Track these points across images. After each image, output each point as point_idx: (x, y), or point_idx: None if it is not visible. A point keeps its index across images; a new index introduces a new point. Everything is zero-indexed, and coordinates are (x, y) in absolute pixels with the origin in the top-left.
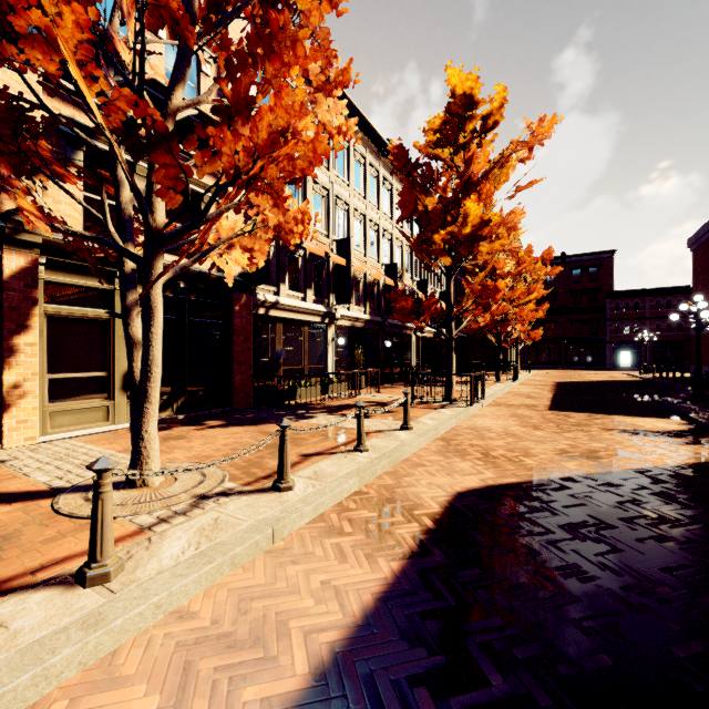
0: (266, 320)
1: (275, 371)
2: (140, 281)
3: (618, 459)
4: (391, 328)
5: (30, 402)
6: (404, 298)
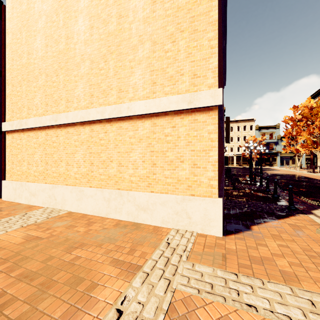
0: None
1: None
2: None
3: (271, 171)
4: None
5: None
6: None
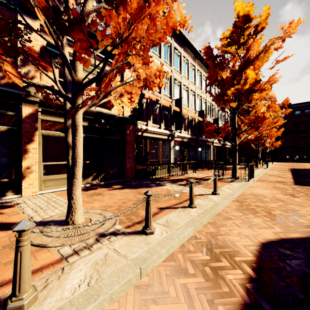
0: (141, 138)
1: (146, 162)
2: (83, 119)
3: None
4: (201, 141)
5: (34, 175)
6: (210, 125)
